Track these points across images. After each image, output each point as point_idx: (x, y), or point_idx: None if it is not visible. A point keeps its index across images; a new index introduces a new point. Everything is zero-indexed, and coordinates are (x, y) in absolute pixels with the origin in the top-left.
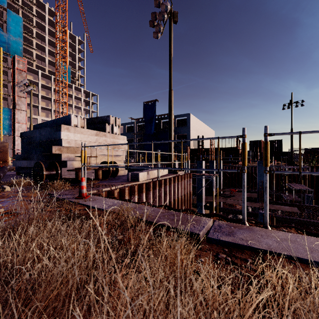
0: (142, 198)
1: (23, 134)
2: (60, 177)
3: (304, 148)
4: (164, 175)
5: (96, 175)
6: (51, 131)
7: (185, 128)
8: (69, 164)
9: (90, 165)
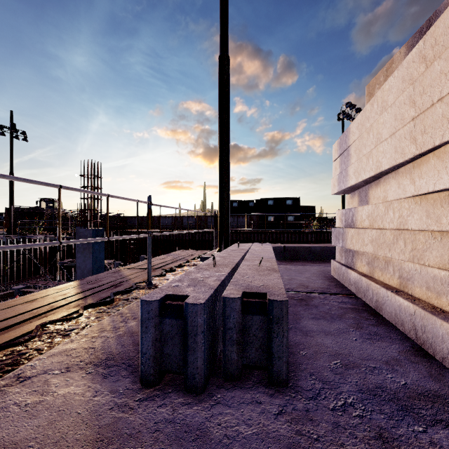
0: None
1: None
2: None
3: (34, 207)
4: None
5: None
6: None
7: None
8: None
9: None
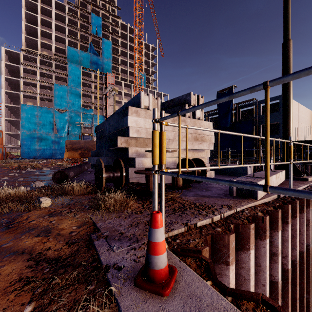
0: (275, 241)
1: (96, 128)
2: (127, 180)
3: None
4: (284, 182)
5: (174, 179)
6: (118, 118)
7: (275, 115)
8: (137, 163)
9: (177, 173)
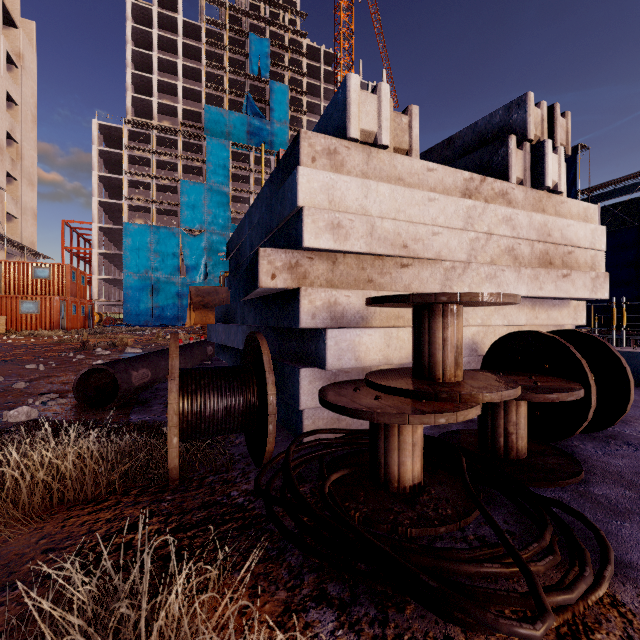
0: None
1: (229, 247)
2: (296, 414)
3: None
4: None
5: (493, 425)
6: (271, 193)
7: None
8: (334, 350)
9: None
